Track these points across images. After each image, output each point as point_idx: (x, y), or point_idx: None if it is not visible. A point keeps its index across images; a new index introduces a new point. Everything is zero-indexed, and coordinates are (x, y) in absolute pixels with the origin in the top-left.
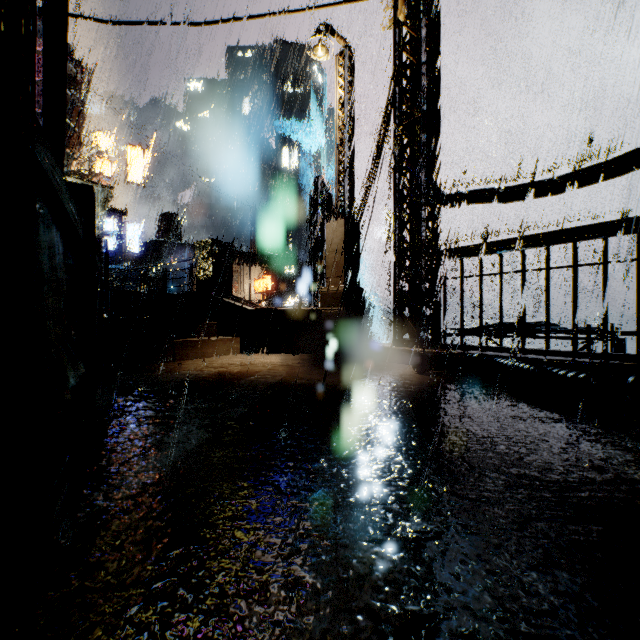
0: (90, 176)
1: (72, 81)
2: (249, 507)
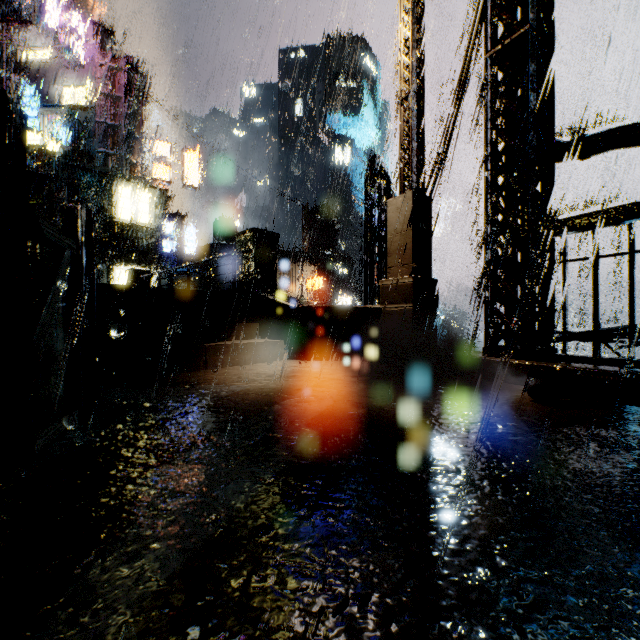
0: (150, 181)
1: (134, 91)
2: None
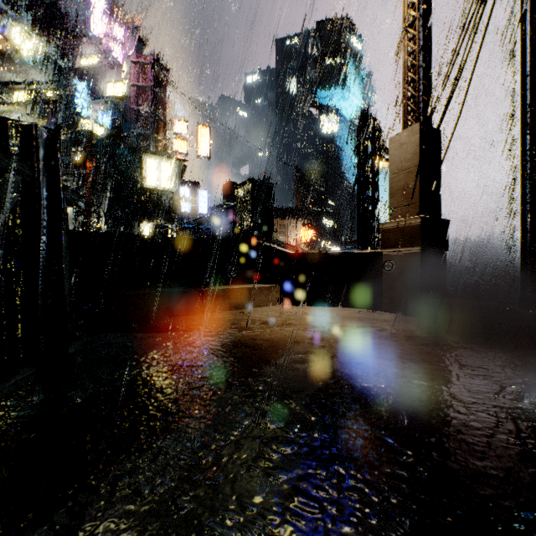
0: (171, 154)
1: (159, 81)
2: None
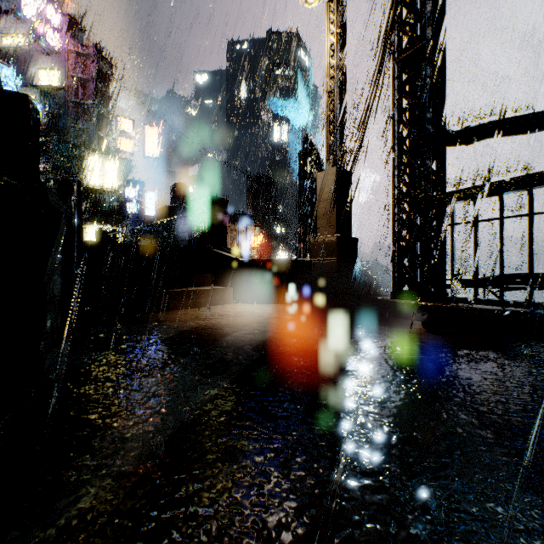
0: (115, 152)
1: (102, 75)
2: None
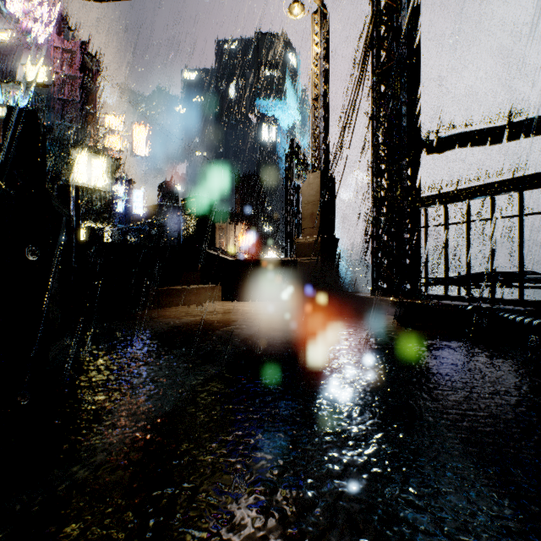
0: (103, 150)
1: (89, 72)
2: None
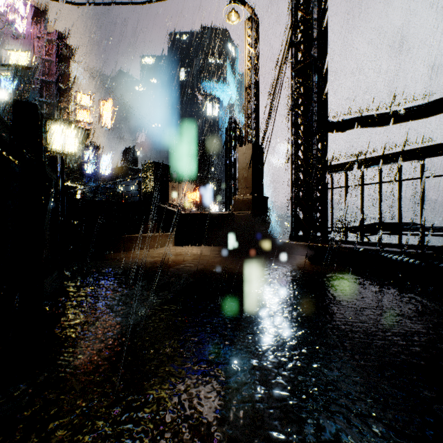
0: (75, 122)
1: (63, 57)
2: (146, 442)
